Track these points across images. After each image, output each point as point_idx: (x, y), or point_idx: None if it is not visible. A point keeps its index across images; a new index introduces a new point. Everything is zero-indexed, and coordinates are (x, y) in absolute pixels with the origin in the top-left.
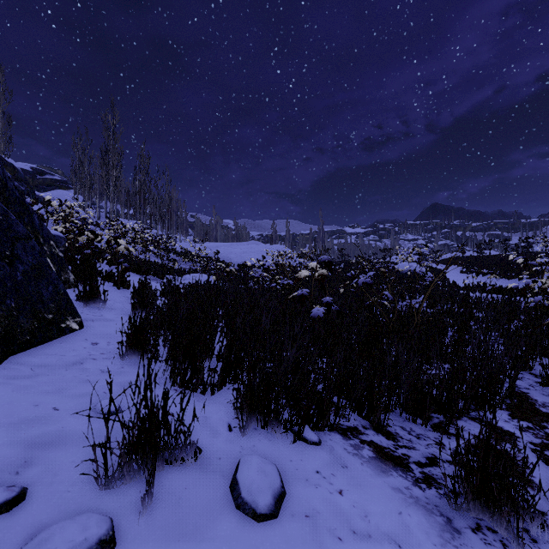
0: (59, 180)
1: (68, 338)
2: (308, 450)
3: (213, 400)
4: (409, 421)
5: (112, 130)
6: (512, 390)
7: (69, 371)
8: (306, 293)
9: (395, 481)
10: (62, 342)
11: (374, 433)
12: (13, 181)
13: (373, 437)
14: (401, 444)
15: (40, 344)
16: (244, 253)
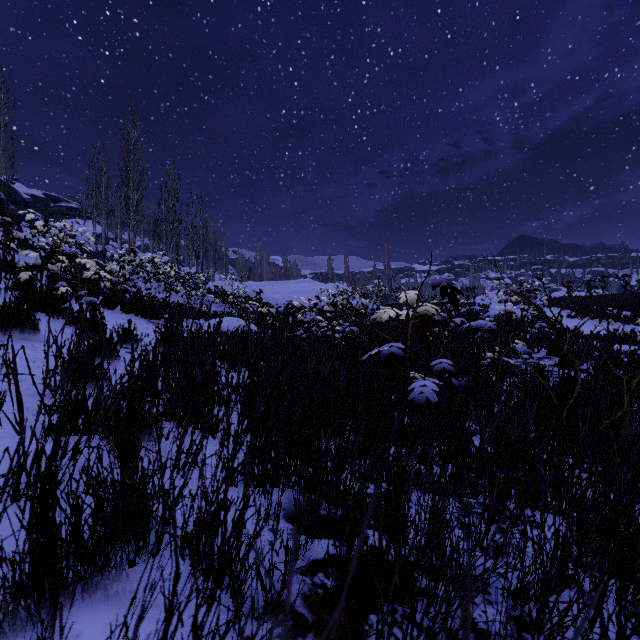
0: (76, 208)
1: None
2: None
3: None
4: None
5: (133, 144)
6: None
7: None
8: (399, 352)
9: None
10: None
11: None
12: (8, 204)
13: None
14: None
15: None
16: (293, 293)
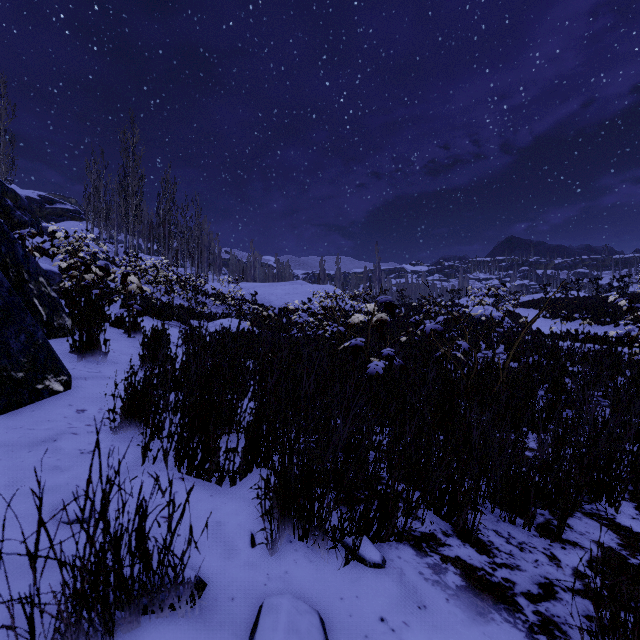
0: (71, 210)
1: (45, 403)
2: (367, 578)
3: (232, 493)
4: (505, 521)
5: (132, 151)
6: (636, 473)
7: (33, 453)
8: (361, 343)
9: (499, 632)
10: (35, 410)
11: (459, 543)
12: (14, 210)
13: (459, 551)
14: (500, 562)
15: (3, 413)
16: (286, 295)
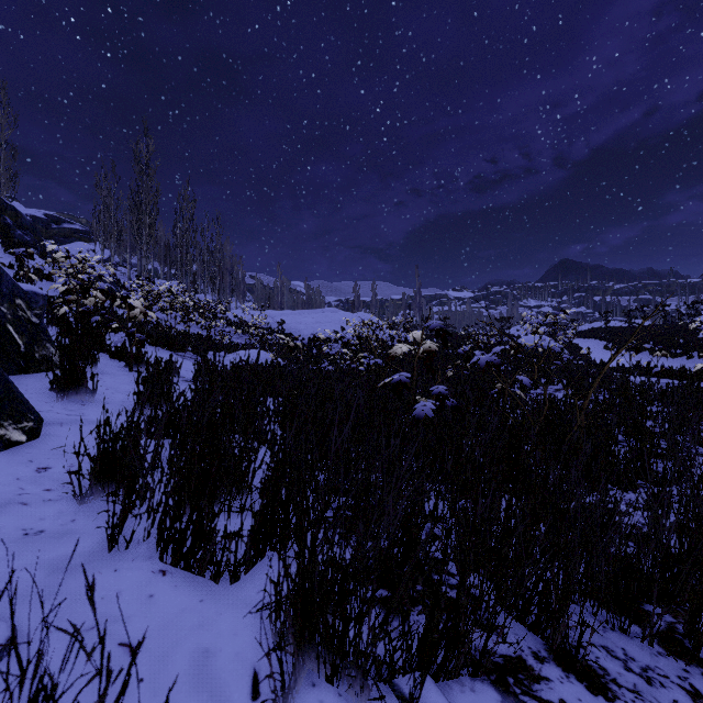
0: (80, 230)
1: None
2: None
3: (233, 596)
4: (614, 629)
5: (146, 164)
6: None
7: None
8: (406, 379)
9: None
10: None
11: (560, 675)
12: (14, 229)
13: (562, 690)
14: None
15: None
16: (316, 323)
